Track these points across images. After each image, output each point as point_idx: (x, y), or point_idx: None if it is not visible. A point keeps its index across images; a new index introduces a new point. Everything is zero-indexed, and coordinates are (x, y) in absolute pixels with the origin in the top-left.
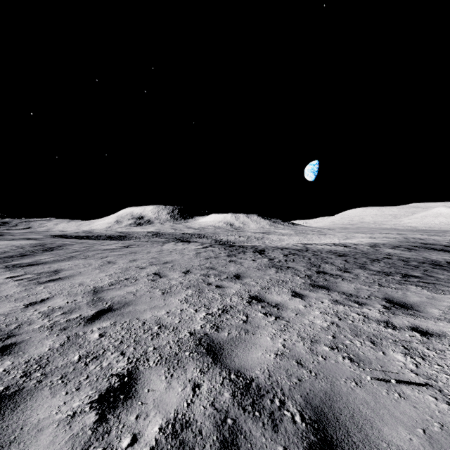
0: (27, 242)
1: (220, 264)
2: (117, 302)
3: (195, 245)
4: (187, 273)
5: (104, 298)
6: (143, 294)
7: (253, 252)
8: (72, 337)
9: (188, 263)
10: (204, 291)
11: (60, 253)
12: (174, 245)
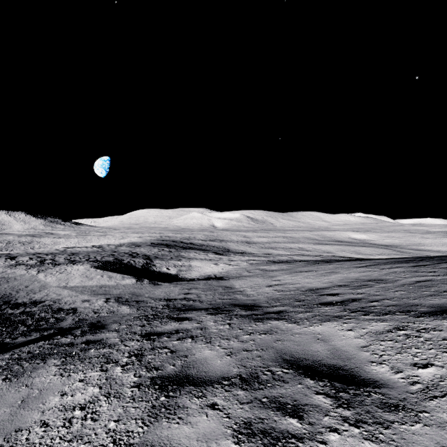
0: None
1: None
2: None
3: None
4: None
5: None
6: None
7: (6, 259)
8: None
9: None
10: None
11: None
12: None
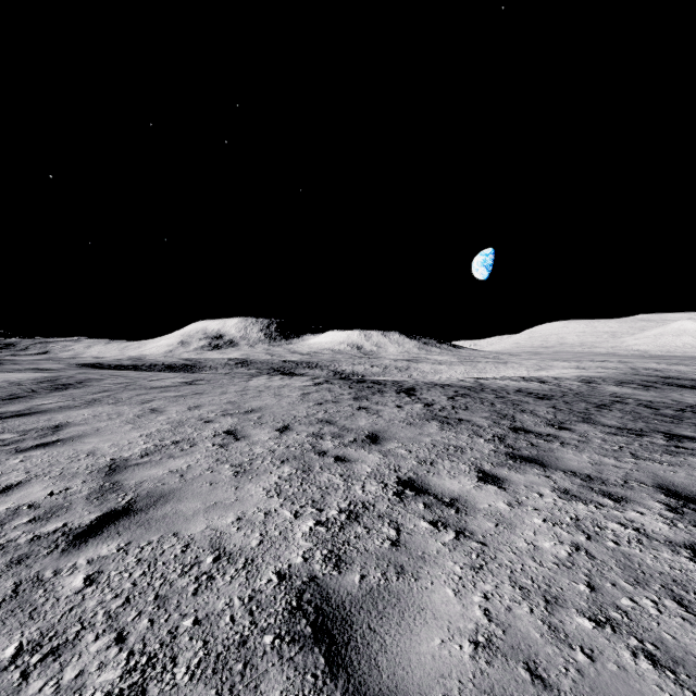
0: (32, 376)
1: (342, 414)
2: (146, 494)
3: (301, 379)
4: (284, 431)
5: (123, 484)
6: (199, 476)
7: (396, 393)
8: (24, 586)
9: (288, 412)
10: (313, 469)
11: (76, 394)
12: (266, 379)
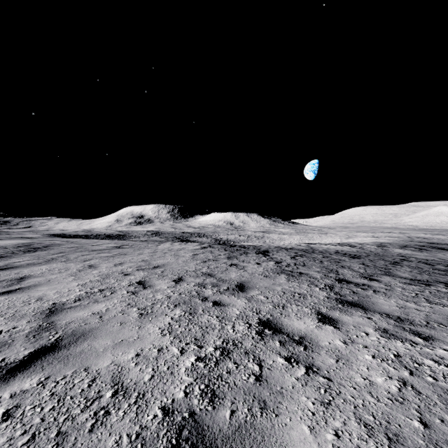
0: (16, 242)
1: (219, 269)
2: (71, 332)
3: (192, 245)
4: (178, 281)
5: (56, 324)
6: (113, 317)
7: (256, 254)
8: None
9: (182, 267)
10: (197, 311)
11: (41, 255)
12: (170, 245)
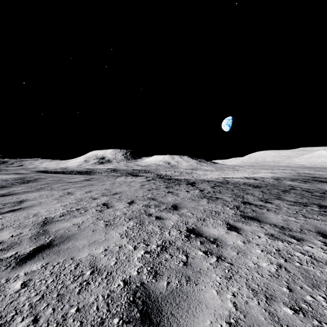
0: (13, 176)
1: (160, 195)
2: (60, 236)
3: (140, 178)
4: (131, 203)
5: (49, 231)
6: (87, 227)
7: (186, 184)
8: None
9: (134, 194)
10: (144, 223)
11: (32, 185)
12: (124, 178)
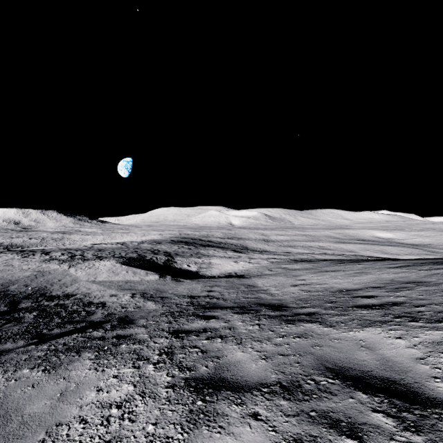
0: None
1: (17, 261)
2: None
3: None
4: None
5: None
6: None
7: (41, 254)
8: None
9: None
10: (14, 269)
11: None
12: None
